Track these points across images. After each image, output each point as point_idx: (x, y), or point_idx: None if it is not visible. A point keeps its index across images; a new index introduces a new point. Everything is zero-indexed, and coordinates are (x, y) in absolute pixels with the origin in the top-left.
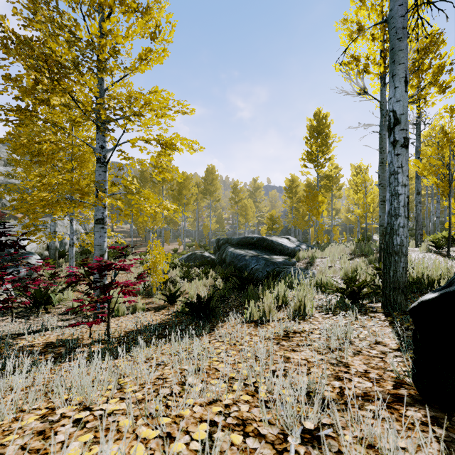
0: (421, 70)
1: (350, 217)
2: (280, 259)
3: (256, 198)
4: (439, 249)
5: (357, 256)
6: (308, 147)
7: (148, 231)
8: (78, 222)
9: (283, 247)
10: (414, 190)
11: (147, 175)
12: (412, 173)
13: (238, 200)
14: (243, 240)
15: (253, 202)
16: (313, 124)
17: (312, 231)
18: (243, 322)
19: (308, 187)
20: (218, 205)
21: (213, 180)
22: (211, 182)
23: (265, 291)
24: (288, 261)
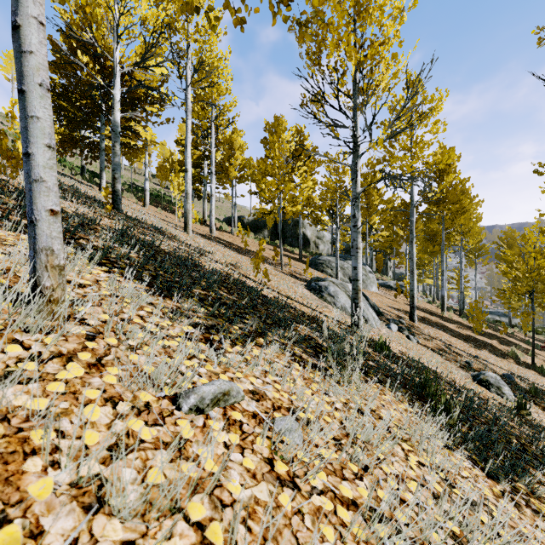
0: None
1: None
2: None
3: None
4: None
5: None
6: None
7: None
8: None
9: None
10: None
11: None
12: None
13: None
14: None
15: None
16: None
17: None
18: None
19: None
20: None
21: None
22: None
23: None
24: None
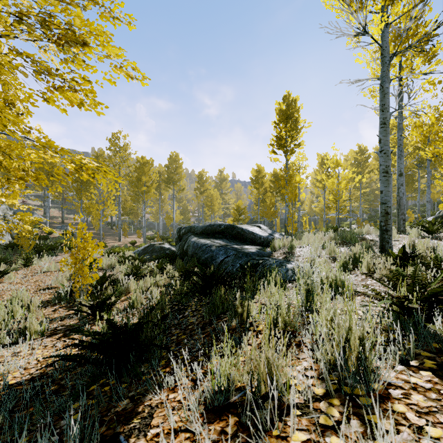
0: (407, 34)
1: (315, 208)
2: (253, 250)
3: (222, 190)
4: (431, 235)
5: (339, 244)
6: (276, 132)
7: (107, 223)
8: (12, 210)
9: (254, 235)
10: (369, 184)
11: (102, 161)
12: (373, 165)
13: (204, 191)
14: (208, 228)
15: (219, 194)
16: (282, 109)
17: (278, 222)
18: (205, 403)
19: (275, 177)
20: (183, 197)
21: (177, 168)
22: (175, 170)
23: (247, 303)
24: (262, 252)
